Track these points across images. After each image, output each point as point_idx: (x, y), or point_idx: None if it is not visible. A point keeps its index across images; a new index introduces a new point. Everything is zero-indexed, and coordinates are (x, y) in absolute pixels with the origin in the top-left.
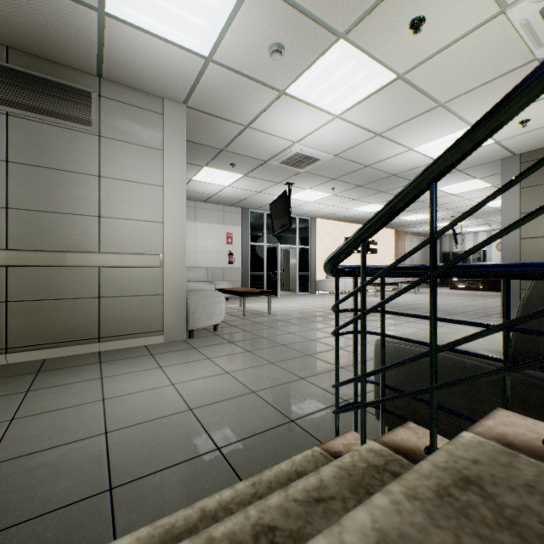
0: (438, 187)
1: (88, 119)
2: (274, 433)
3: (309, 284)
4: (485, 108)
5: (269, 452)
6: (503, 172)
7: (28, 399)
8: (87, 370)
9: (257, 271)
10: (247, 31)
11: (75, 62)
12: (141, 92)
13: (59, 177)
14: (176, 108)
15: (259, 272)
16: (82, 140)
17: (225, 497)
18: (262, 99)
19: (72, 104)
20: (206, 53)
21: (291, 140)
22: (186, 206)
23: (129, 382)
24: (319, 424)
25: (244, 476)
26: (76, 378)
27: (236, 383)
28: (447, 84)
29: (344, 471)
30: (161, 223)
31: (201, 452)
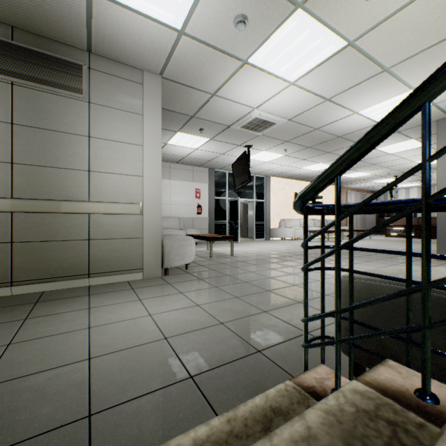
0: (377, 147)
1: (80, 88)
2: (242, 363)
3: (264, 231)
4: (427, 72)
5: (239, 382)
6: (439, 131)
7: (25, 325)
8: (78, 301)
9: (220, 221)
10: (215, 3)
11: (68, 39)
12: (124, 65)
13: (56, 137)
14: (153, 78)
15: (222, 221)
16: (74, 106)
17: (200, 435)
18: (227, 68)
19: (66, 75)
20: (179, 27)
21: (251, 106)
22: (162, 166)
23: (112, 312)
24: (284, 355)
25: (216, 406)
26: (68, 308)
27: (206, 315)
28: (393, 49)
29: (332, 416)
30: (141, 177)
31: (175, 380)
